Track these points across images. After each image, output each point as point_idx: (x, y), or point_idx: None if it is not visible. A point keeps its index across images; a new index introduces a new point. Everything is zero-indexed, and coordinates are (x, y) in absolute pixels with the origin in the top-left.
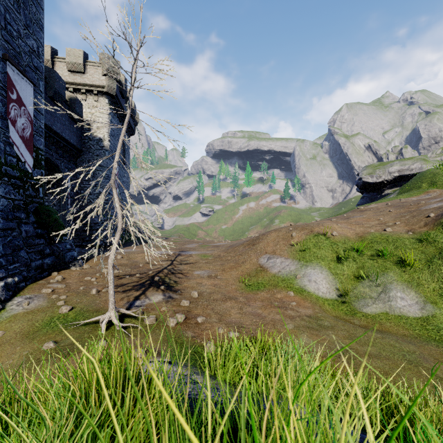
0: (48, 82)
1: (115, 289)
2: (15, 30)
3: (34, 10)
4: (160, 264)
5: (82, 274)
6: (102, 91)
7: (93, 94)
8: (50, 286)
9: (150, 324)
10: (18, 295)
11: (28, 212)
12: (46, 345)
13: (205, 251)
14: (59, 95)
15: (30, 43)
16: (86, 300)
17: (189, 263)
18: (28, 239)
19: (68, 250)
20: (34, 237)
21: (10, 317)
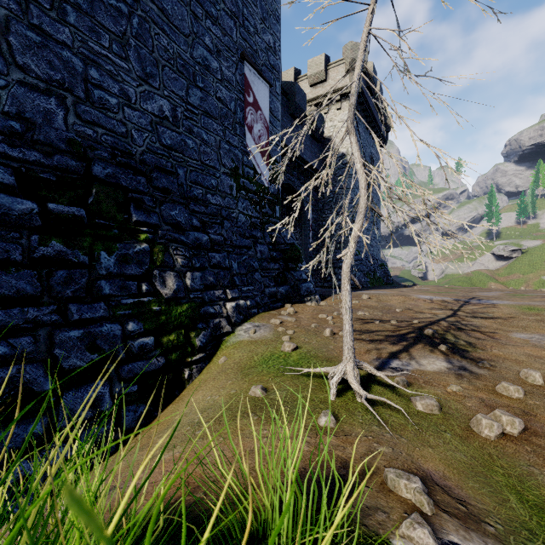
0: (289, 99)
1: (357, 335)
2: (252, 26)
3: (270, 1)
4: (430, 312)
5: (317, 310)
6: (345, 92)
7: (335, 102)
8: (279, 318)
9: (426, 414)
10: (248, 321)
11: (264, 233)
12: (253, 389)
13: (529, 302)
14: (300, 110)
15: (266, 39)
16: (315, 341)
17: (492, 317)
18: (262, 261)
19: (303, 280)
20: (268, 259)
21: (236, 343)
